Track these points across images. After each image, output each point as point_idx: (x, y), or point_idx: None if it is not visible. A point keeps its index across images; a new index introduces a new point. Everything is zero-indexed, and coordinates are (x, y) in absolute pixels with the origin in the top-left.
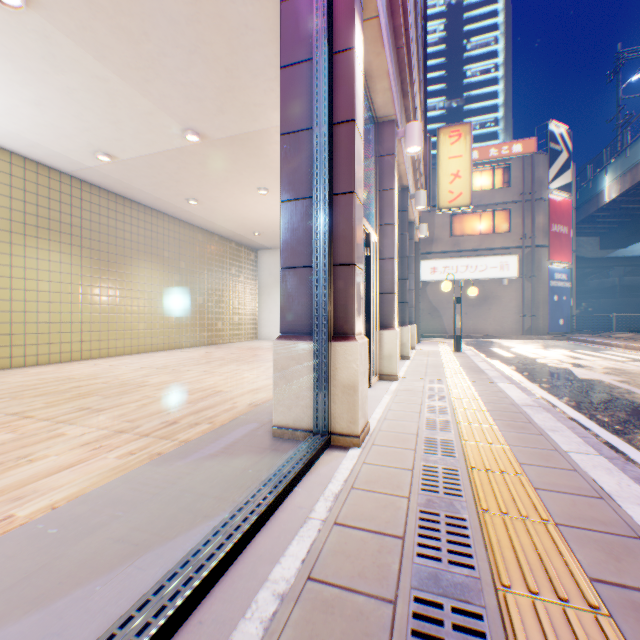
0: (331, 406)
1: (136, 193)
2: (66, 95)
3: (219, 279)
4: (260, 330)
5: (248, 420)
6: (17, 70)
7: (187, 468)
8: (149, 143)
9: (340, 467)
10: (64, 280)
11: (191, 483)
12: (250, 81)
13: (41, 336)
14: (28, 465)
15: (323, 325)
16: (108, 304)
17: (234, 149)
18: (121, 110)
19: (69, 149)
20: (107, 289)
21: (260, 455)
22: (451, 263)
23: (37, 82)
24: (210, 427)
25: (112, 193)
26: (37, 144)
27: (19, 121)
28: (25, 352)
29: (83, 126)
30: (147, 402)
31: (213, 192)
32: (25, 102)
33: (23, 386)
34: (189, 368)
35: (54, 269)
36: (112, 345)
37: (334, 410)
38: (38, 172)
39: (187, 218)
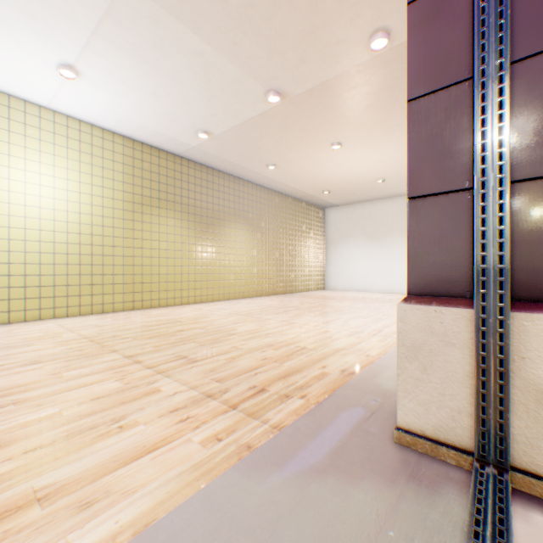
0: (508, 420)
1: (225, 165)
2: (172, 80)
3: (290, 236)
4: (325, 281)
5: (345, 400)
6: (137, 65)
7: (283, 493)
8: (235, 114)
9: None
10: (175, 240)
11: (294, 542)
12: (333, 12)
13: (160, 284)
14: (114, 435)
15: (492, 283)
16: (205, 259)
17: (309, 104)
18: (212, 84)
19: (177, 133)
20: (204, 247)
21: (389, 487)
22: None
23: (151, 73)
24: (301, 405)
25: (208, 168)
26: (156, 133)
27: (143, 114)
28: (150, 297)
29: (185, 108)
30: (233, 355)
31: (287, 155)
32: (145, 95)
33: (143, 326)
34: (268, 317)
35: (168, 232)
36: (208, 292)
37: (515, 429)
38: (158, 157)
39: (264, 184)
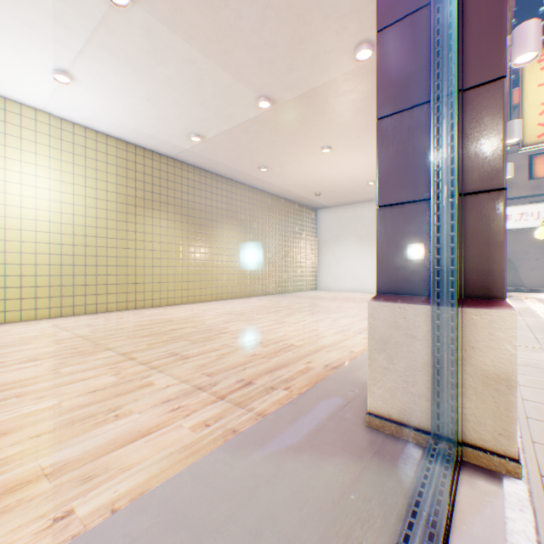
0: (461, 402)
1: (220, 168)
2: (166, 86)
3: (284, 237)
4: (319, 281)
5: (327, 391)
6: (133, 71)
7: (264, 467)
8: (228, 118)
9: (509, 529)
10: (170, 241)
11: (270, 504)
12: (321, 25)
13: (155, 285)
14: (112, 422)
15: (447, 282)
16: (200, 260)
17: (301, 110)
18: (206, 90)
19: (172, 136)
20: (199, 247)
21: (357, 462)
22: (530, 209)
23: (146, 79)
24: (286, 395)
25: (203, 170)
26: (151, 136)
27: (138, 118)
28: (145, 297)
29: (180, 113)
30: (225, 352)
31: (280, 158)
32: (140, 100)
33: (138, 326)
34: (261, 316)
35: (163, 233)
36: (203, 293)
37: (467, 409)
38: (153, 159)
39: (258, 185)
